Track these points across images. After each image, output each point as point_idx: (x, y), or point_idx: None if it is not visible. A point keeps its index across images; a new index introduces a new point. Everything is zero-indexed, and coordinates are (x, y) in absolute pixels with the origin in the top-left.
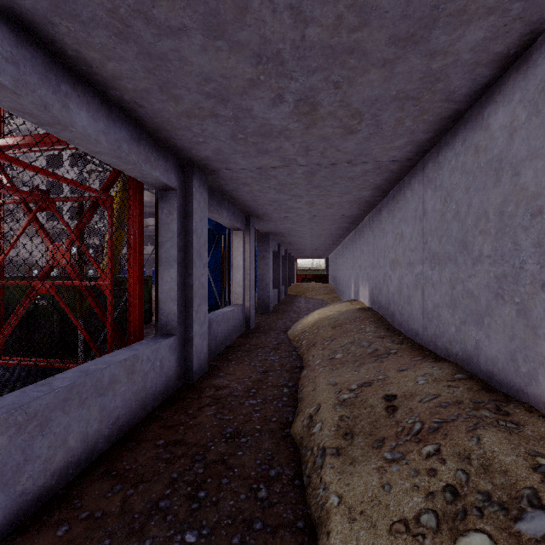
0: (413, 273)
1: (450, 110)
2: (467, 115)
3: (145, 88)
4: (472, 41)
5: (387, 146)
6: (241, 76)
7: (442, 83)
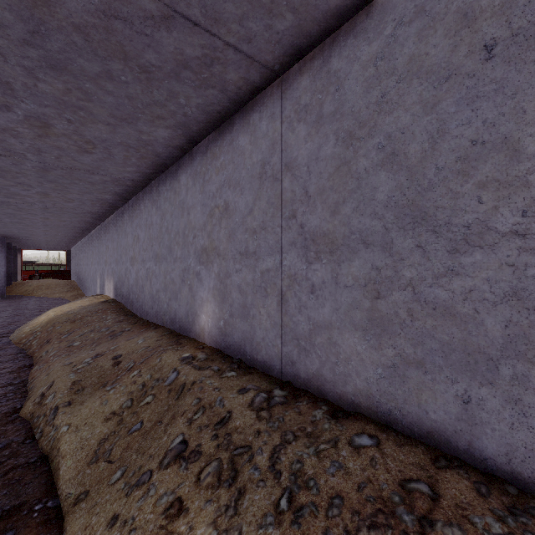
0: (145, 268)
1: (161, 162)
2: (171, 167)
3: None
4: (162, 135)
5: (120, 169)
6: None
7: (151, 147)
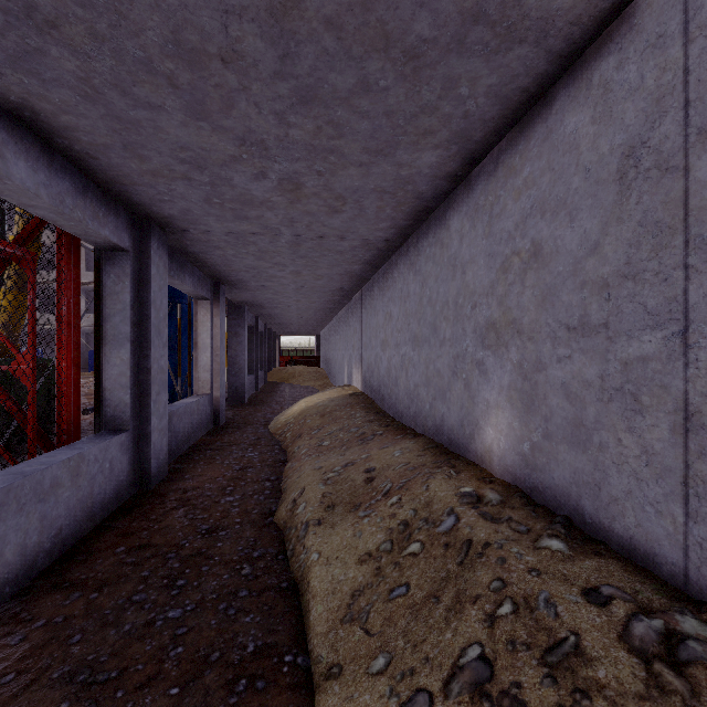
0: (399, 354)
1: (423, 206)
2: (436, 212)
3: (105, 143)
4: (428, 162)
5: (372, 227)
6: (222, 151)
7: (412, 186)
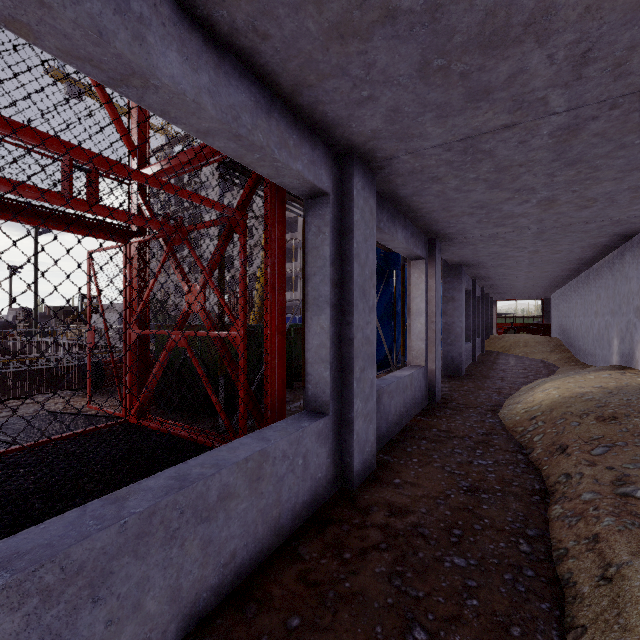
0: None
1: None
2: None
3: None
4: None
5: None
6: None
7: None
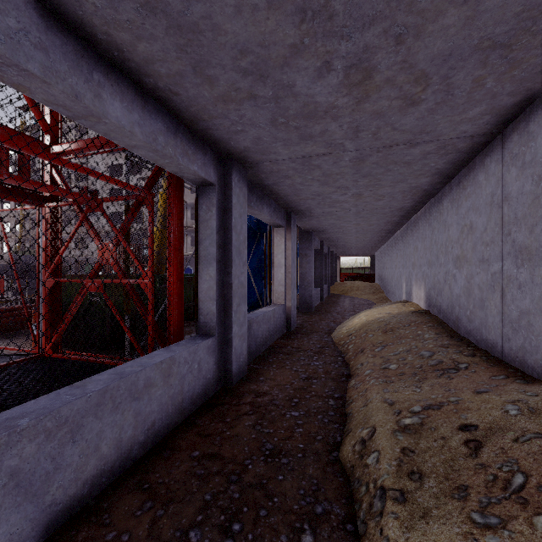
0: (488, 272)
1: None
2: None
3: (178, 71)
4: None
5: (456, 119)
6: (281, 41)
7: None
